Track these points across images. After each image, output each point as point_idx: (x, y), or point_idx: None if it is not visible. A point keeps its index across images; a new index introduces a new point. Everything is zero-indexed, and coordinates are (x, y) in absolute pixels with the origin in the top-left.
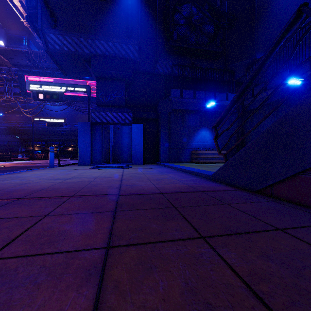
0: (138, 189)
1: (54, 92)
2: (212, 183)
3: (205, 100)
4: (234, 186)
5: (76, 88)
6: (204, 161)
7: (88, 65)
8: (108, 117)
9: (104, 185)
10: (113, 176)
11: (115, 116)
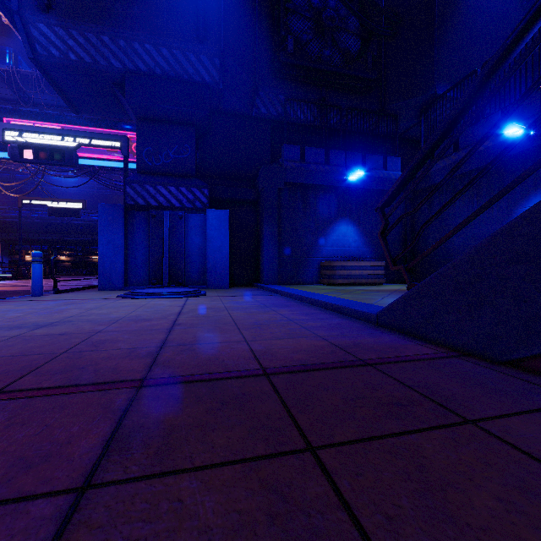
0: (204, 360)
1: (56, 147)
2: (382, 336)
3: (346, 168)
4: (439, 343)
5: (100, 140)
6: (346, 281)
7: (121, 94)
8: (160, 195)
9: (121, 345)
10: (158, 317)
11: (174, 195)
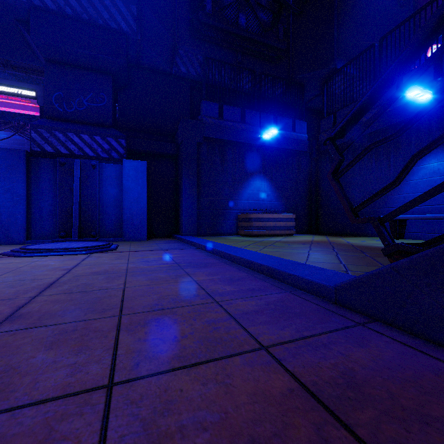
0: None
1: None
2: (371, 339)
3: (260, 128)
4: None
5: (13, 88)
6: (261, 233)
7: (27, 32)
8: (71, 143)
9: None
10: (3, 296)
11: (88, 143)
